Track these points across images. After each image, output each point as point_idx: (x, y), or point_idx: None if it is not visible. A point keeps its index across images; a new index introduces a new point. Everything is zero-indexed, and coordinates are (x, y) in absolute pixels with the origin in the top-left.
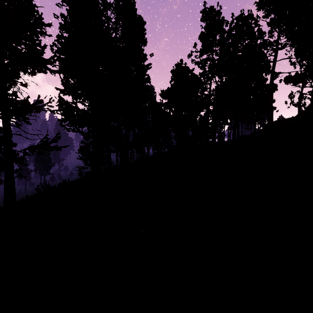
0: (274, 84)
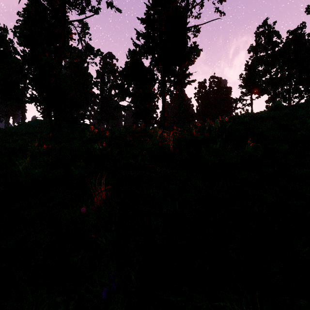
0: (26, 94)
